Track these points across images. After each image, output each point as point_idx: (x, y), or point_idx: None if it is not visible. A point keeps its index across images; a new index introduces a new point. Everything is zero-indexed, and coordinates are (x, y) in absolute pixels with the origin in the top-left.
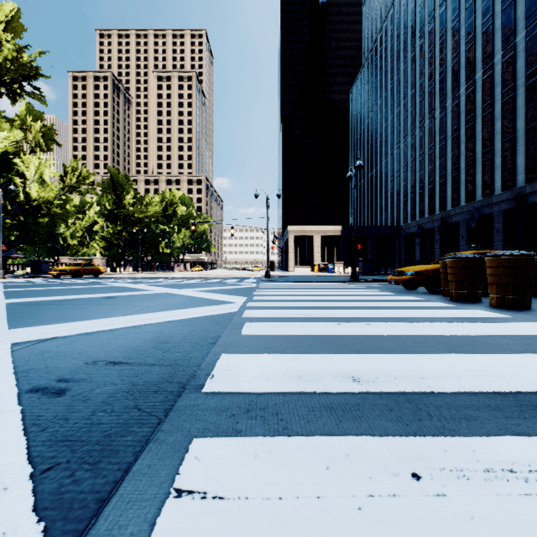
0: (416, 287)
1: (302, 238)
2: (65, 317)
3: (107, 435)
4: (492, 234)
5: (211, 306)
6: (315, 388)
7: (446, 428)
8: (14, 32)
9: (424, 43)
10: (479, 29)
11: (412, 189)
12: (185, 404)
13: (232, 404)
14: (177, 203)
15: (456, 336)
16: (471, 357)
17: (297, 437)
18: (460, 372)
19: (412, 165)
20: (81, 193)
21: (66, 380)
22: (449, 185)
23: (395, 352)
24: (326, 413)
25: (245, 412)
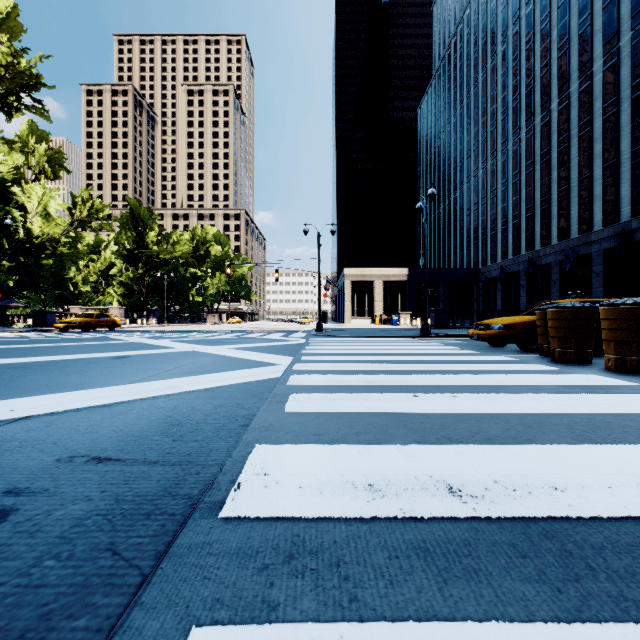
0: (504, 343)
1: (361, 284)
2: (55, 385)
3: (46, 613)
4: (590, 279)
5: (247, 370)
6: (395, 508)
7: (629, 598)
8: (11, 32)
9: (508, 49)
10: (574, 32)
11: (493, 224)
12: (189, 543)
13: (264, 543)
14: (210, 241)
15: (577, 414)
16: (613, 451)
17: (375, 625)
18: (608, 479)
19: (493, 196)
20: (94, 229)
21: (18, 492)
22: (538, 220)
23: (502, 442)
24: (419, 562)
25: (285, 560)
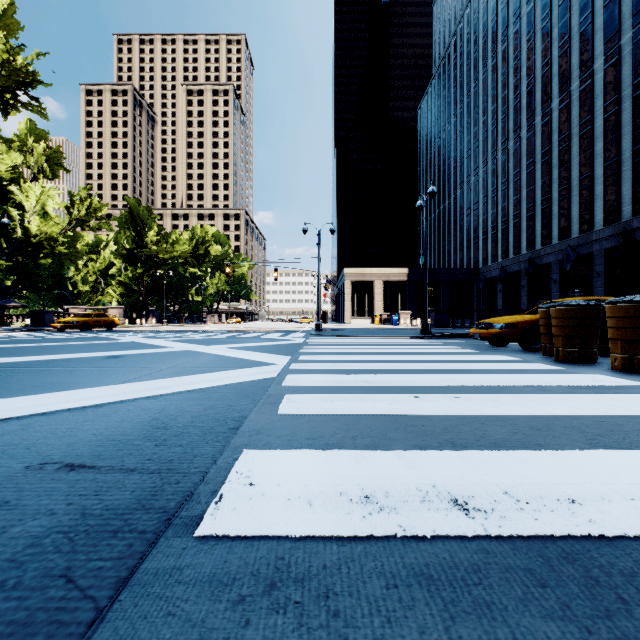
0: (506, 343)
1: (360, 284)
2: (41, 385)
3: None
4: (591, 278)
5: (243, 369)
6: (393, 525)
7: None
8: (8, 30)
9: (508, 48)
10: (575, 30)
11: (493, 224)
12: (156, 568)
13: (243, 568)
14: (210, 241)
15: (588, 416)
16: (631, 457)
17: None
18: (630, 489)
19: (493, 195)
20: (92, 228)
21: None
22: (538, 219)
23: (509, 446)
24: (421, 593)
25: (266, 590)
